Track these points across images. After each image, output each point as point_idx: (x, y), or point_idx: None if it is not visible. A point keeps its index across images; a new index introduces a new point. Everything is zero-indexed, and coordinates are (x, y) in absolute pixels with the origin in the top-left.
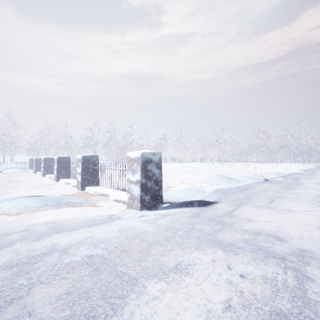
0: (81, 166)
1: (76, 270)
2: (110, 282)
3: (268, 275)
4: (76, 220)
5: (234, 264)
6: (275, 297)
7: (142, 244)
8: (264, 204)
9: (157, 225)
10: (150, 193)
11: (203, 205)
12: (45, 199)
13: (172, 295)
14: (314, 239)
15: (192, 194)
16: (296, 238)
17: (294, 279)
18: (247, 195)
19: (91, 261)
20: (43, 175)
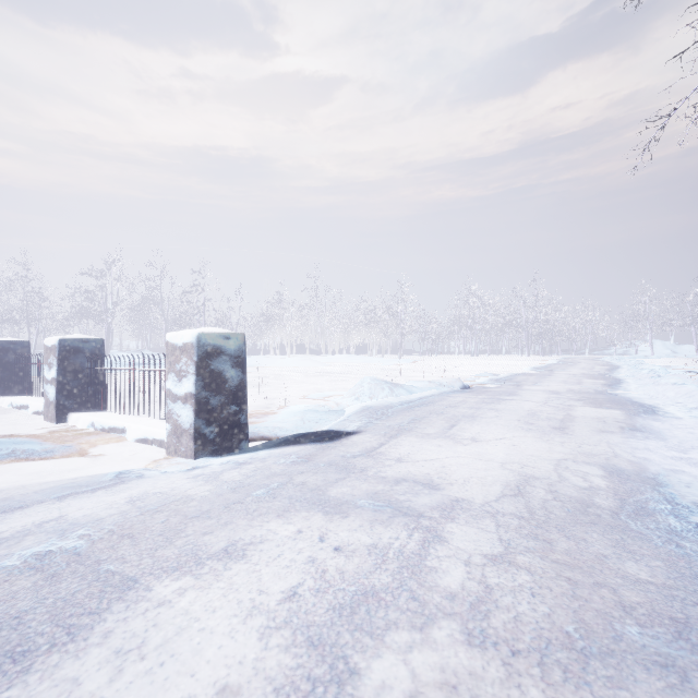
0: (57, 365)
1: (4, 583)
2: (78, 592)
3: (380, 543)
4: (29, 490)
5: (333, 533)
6: (374, 572)
7: (171, 519)
8: (439, 430)
9: (217, 483)
10: (217, 421)
11: (328, 440)
12: None
13: (198, 595)
14: (486, 481)
15: (316, 419)
16: (458, 483)
17: (419, 543)
18: (417, 416)
19: (45, 563)
20: None
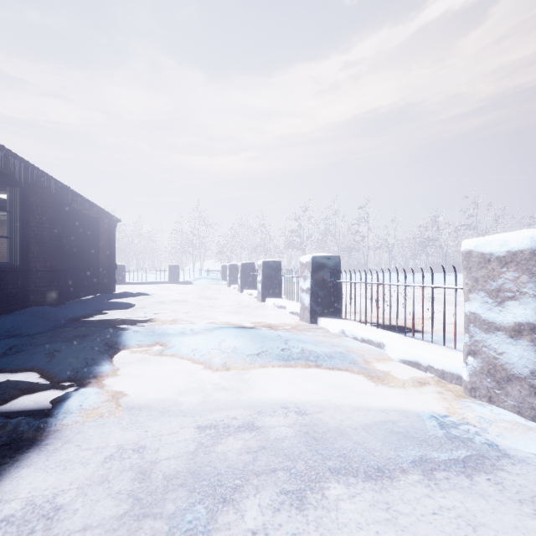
0: (310, 277)
1: None
2: None
3: None
4: (351, 419)
5: None
6: None
7: None
8: None
9: None
10: None
11: None
12: (259, 338)
13: None
14: None
15: None
16: None
17: None
18: None
19: None
20: (240, 290)
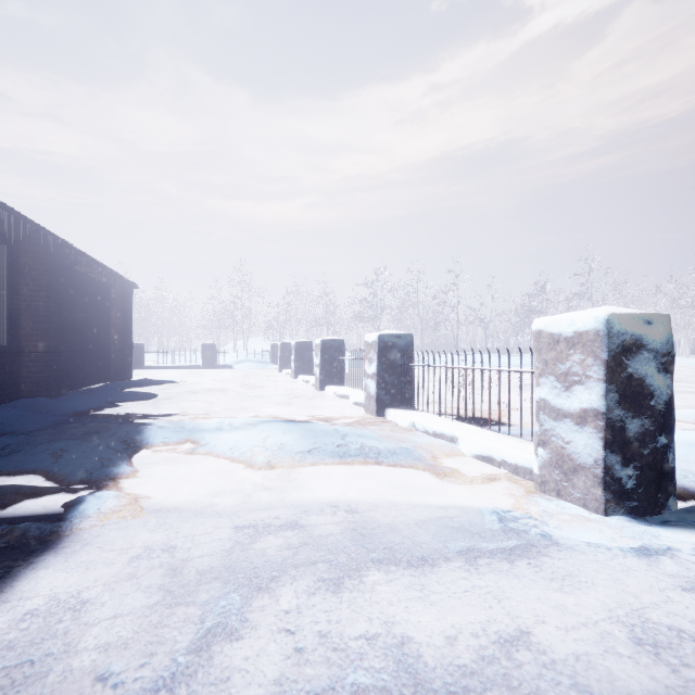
0: (377, 360)
1: None
2: None
3: None
4: (405, 515)
5: None
6: None
7: None
8: None
9: None
10: (637, 459)
11: None
12: (312, 433)
13: None
14: None
15: None
16: None
17: None
18: None
19: None
20: (294, 376)
